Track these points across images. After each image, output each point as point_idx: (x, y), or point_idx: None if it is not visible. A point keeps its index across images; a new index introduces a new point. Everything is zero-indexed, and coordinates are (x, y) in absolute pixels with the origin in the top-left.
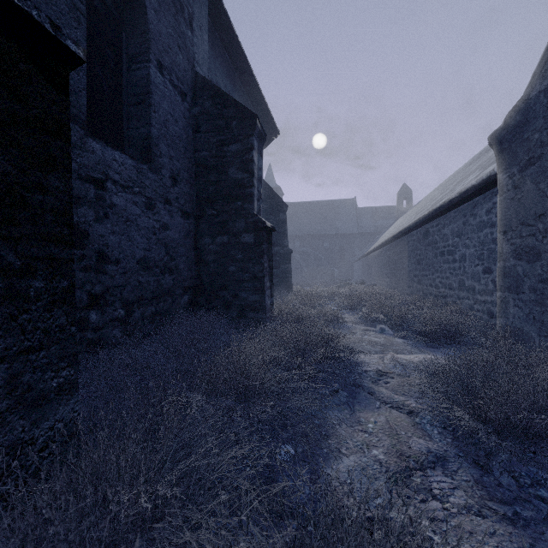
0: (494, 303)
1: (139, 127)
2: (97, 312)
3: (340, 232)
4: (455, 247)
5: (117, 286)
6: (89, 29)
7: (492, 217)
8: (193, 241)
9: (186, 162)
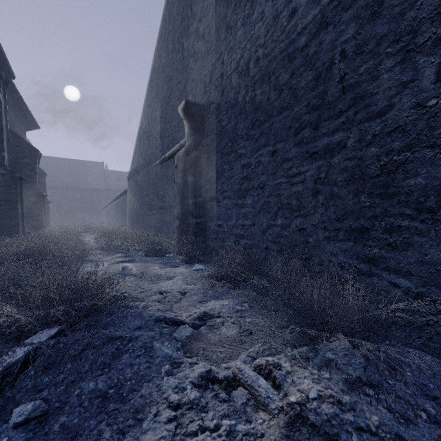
0: None
1: None
2: None
3: (90, 187)
4: None
5: None
6: None
7: None
8: None
9: None
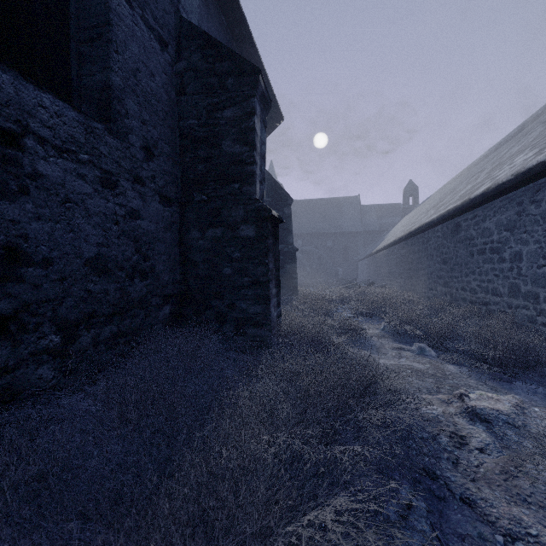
0: None
1: (94, 72)
2: (2, 345)
3: (343, 230)
4: (504, 243)
5: (47, 300)
6: None
7: None
8: (178, 236)
9: (167, 131)
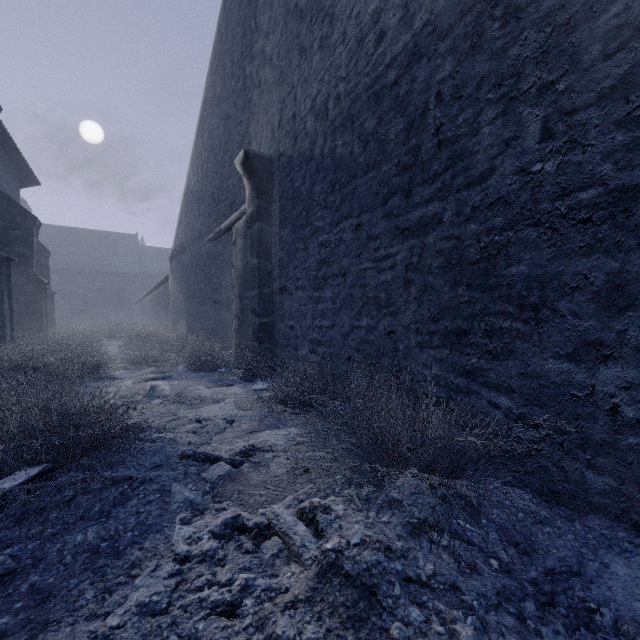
0: None
1: None
2: None
3: (118, 270)
4: None
5: None
6: None
7: None
8: None
9: None
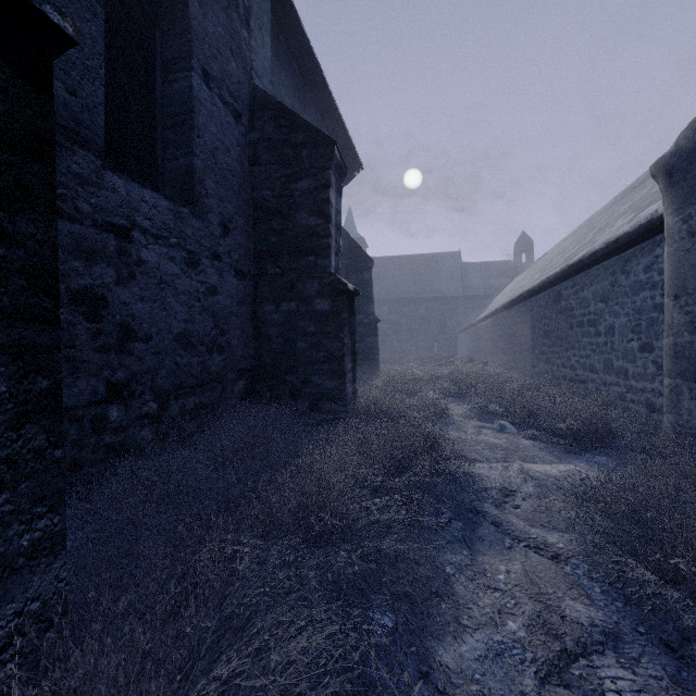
0: (656, 392)
1: (177, 157)
2: (119, 408)
3: (440, 295)
4: (600, 315)
5: (147, 371)
6: (110, 25)
7: (654, 276)
8: (251, 309)
9: (241, 204)
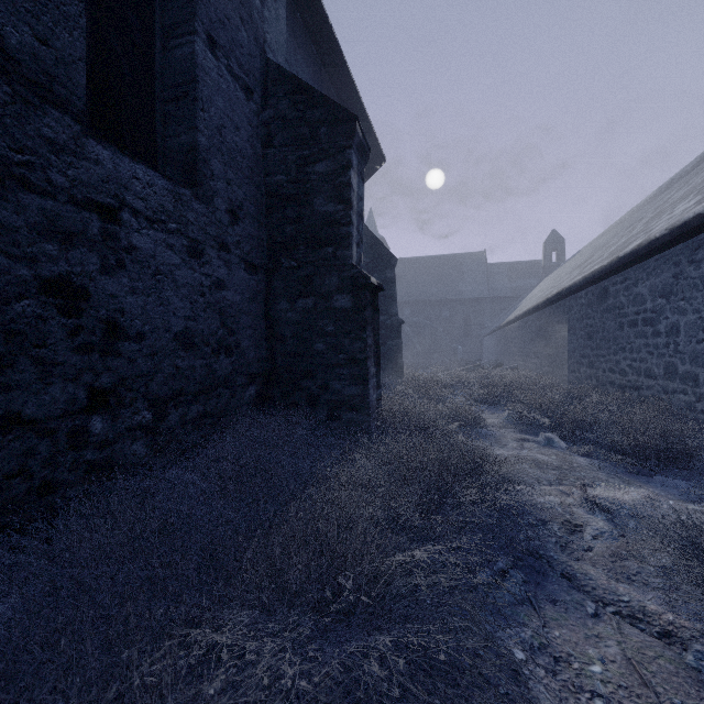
0: None
1: (179, 133)
2: (104, 418)
3: (464, 296)
4: (659, 312)
5: (140, 375)
6: None
7: None
8: (264, 307)
9: (252, 190)
